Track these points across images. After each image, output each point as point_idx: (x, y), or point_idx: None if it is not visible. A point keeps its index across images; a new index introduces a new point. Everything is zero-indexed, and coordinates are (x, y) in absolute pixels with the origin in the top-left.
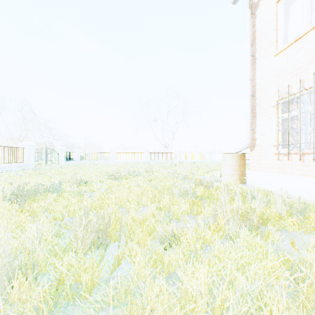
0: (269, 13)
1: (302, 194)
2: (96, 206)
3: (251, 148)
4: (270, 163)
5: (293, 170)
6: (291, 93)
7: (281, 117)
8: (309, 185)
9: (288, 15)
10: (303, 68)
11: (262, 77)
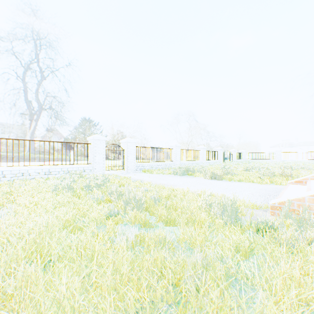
0: None
1: None
2: None
3: None
4: None
5: None
6: None
7: None
8: None
9: None
10: None
11: None
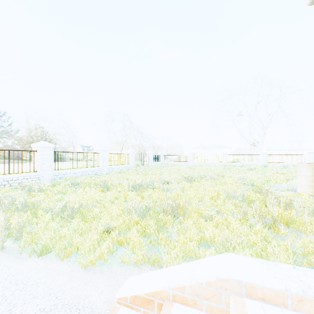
0: None
1: None
2: (173, 198)
3: None
4: None
5: None
6: None
7: None
8: None
9: None
10: None
11: None
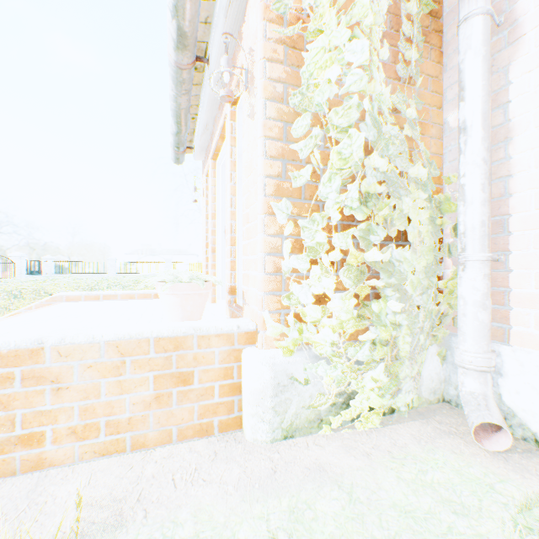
0: None
1: None
2: None
3: None
4: None
5: None
6: None
7: None
8: None
9: None
10: None
11: None
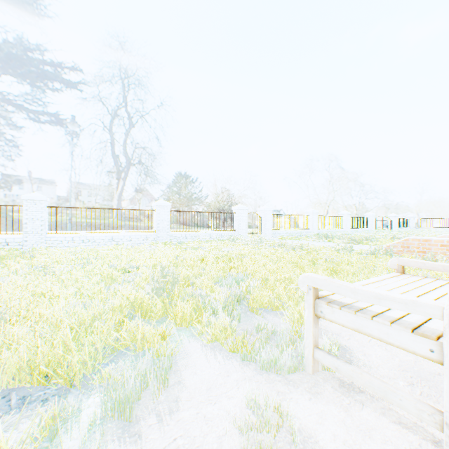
0: None
1: None
2: None
3: None
4: None
5: None
6: None
7: None
8: None
9: None
10: None
11: None
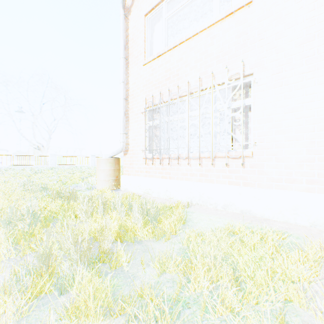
0: (140, 22)
1: (162, 194)
2: None
3: (125, 153)
4: (141, 167)
5: (156, 173)
6: (155, 103)
7: (148, 124)
8: (166, 186)
9: (153, 32)
10: (163, 83)
11: (134, 82)
